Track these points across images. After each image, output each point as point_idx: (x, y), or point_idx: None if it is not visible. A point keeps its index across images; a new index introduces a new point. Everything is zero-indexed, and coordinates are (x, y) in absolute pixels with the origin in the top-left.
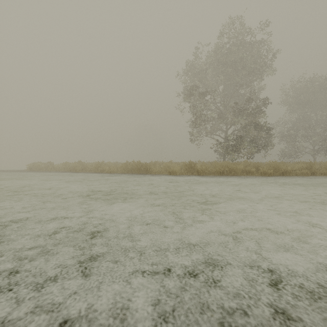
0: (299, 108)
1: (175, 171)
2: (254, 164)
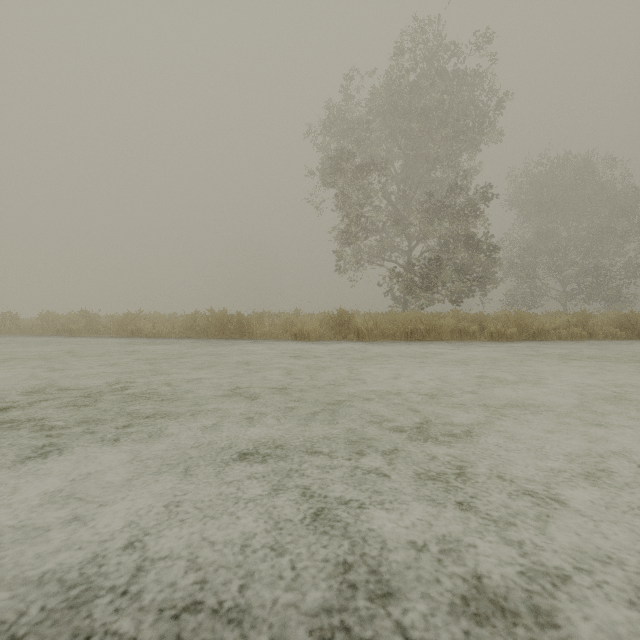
0: (540, 214)
1: (307, 332)
2: (474, 316)
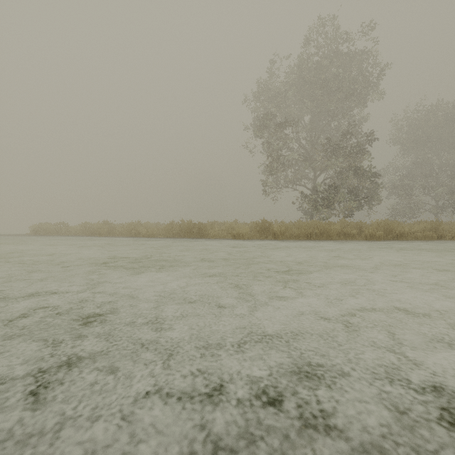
0: (417, 148)
1: (242, 234)
2: (356, 224)
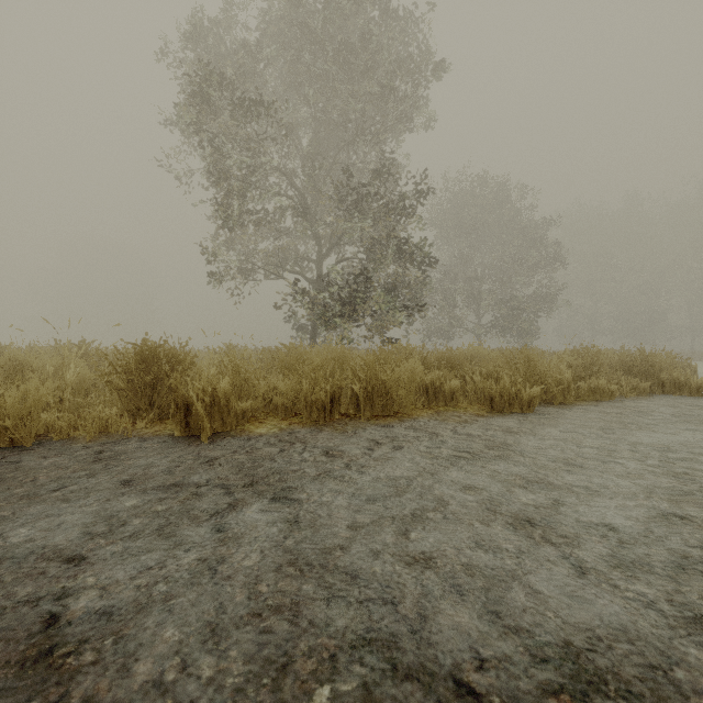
0: (460, 236)
1: (1, 418)
2: (439, 357)
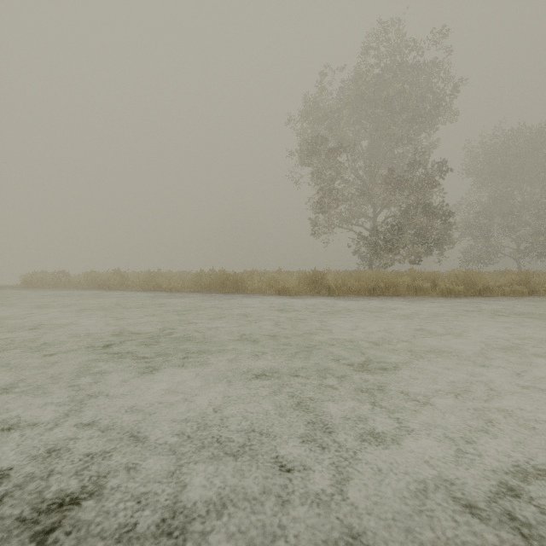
0: (495, 180)
1: (288, 288)
2: (428, 275)
